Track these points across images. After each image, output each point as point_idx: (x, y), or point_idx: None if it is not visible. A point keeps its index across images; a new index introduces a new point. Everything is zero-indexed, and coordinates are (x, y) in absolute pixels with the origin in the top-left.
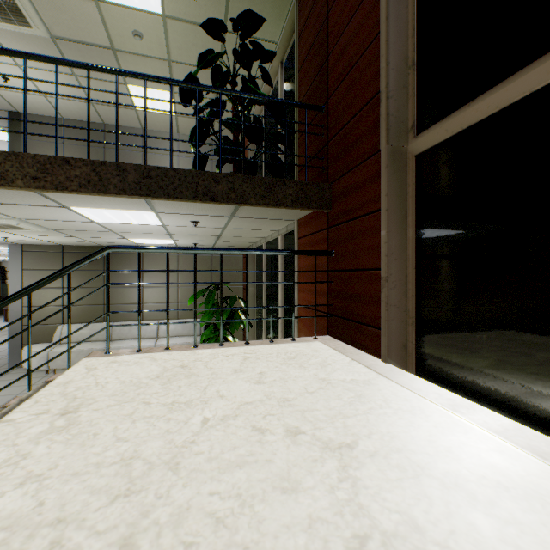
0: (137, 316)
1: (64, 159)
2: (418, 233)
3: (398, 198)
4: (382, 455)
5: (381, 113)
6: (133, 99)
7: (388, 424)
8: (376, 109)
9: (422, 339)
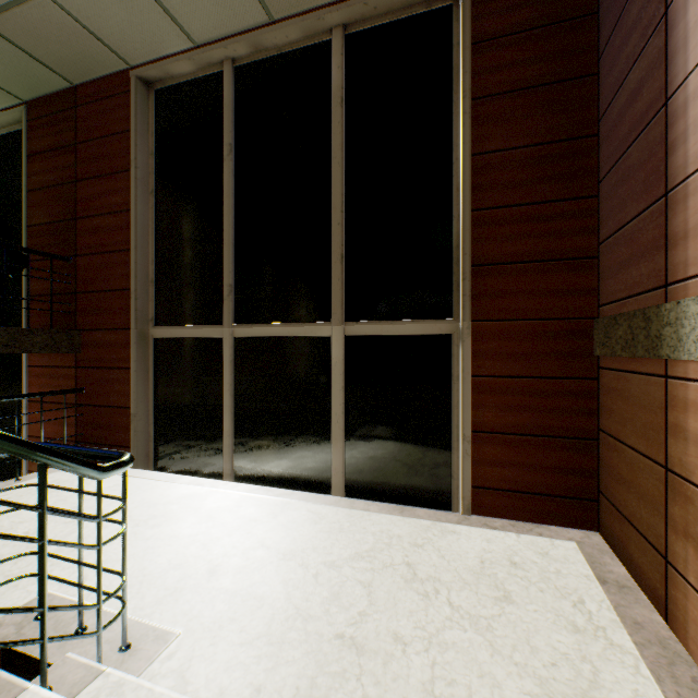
0: None
1: None
2: (157, 385)
3: (144, 363)
4: (141, 505)
5: (132, 306)
6: None
7: (142, 496)
8: (128, 300)
9: (159, 449)
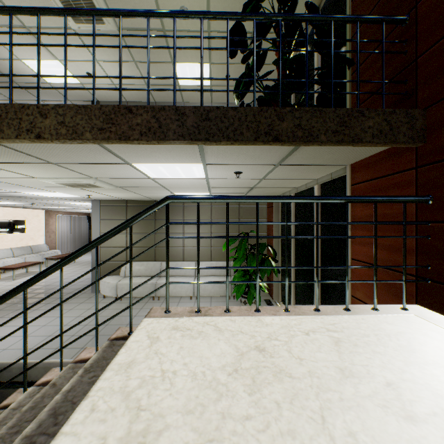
0: (179, 257)
1: (127, 107)
2: None
3: None
4: None
5: None
6: (177, 76)
7: None
8: None
9: None
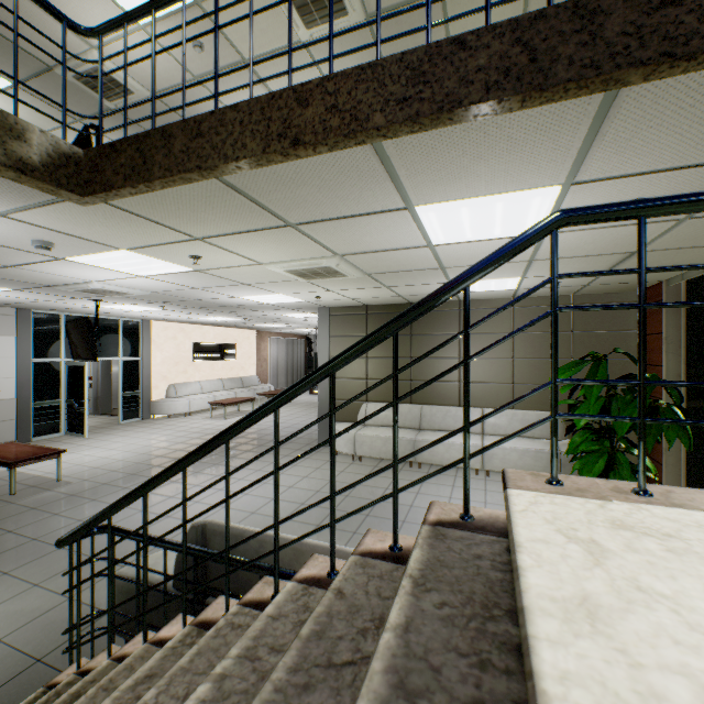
0: (452, 399)
1: (454, 41)
2: None
3: None
4: None
5: None
6: None
7: None
8: None
9: None
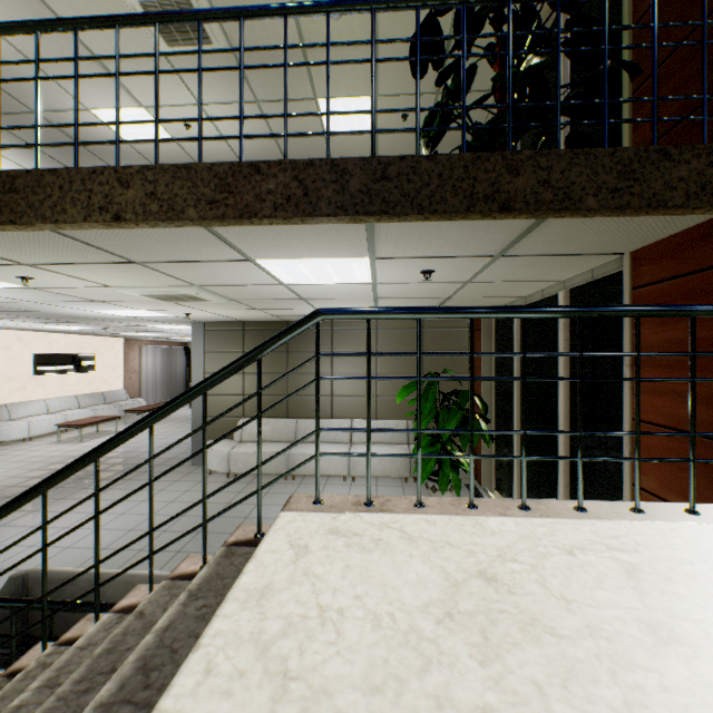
0: (326, 412)
1: (252, 165)
2: None
3: None
4: None
5: None
6: (323, 120)
7: None
8: None
9: None
